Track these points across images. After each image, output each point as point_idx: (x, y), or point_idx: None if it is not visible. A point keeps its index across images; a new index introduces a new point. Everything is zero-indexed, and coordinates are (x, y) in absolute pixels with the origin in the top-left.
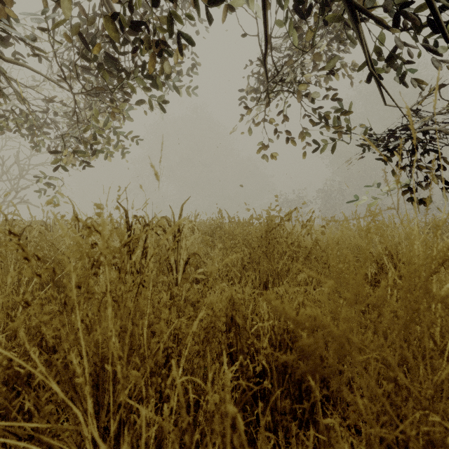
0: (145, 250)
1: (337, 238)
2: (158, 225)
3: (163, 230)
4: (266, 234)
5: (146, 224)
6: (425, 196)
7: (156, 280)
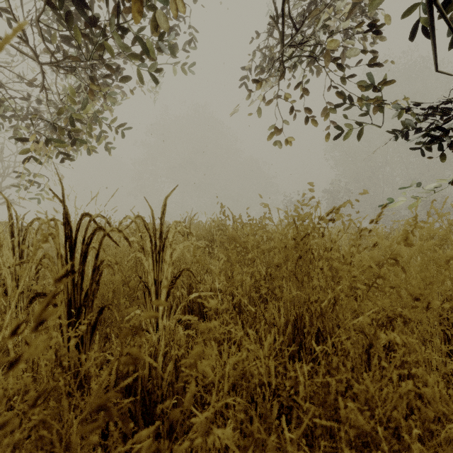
0: (97, 271)
1: (421, 250)
2: (116, 229)
3: (124, 237)
4: (297, 243)
5: (99, 227)
6: (436, 196)
7: (123, 313)
